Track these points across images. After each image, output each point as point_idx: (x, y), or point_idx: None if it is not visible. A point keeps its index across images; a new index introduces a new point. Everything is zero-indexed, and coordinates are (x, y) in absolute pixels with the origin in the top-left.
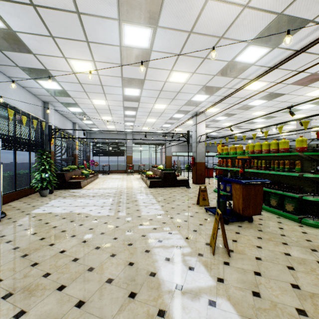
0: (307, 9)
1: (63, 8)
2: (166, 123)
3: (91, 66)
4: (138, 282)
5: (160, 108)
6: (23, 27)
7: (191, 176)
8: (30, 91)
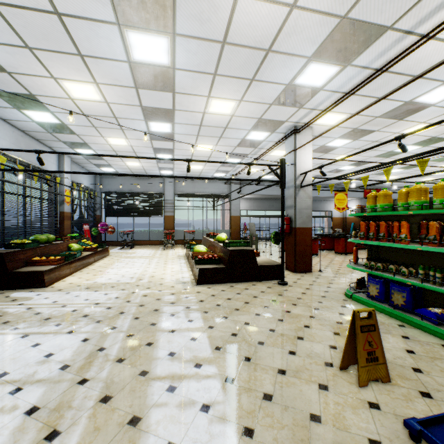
0: None
1: None
2: (232, 155)
3: None
4: None
5: (221, 113)
6: None
7: (276, 251)
8: None
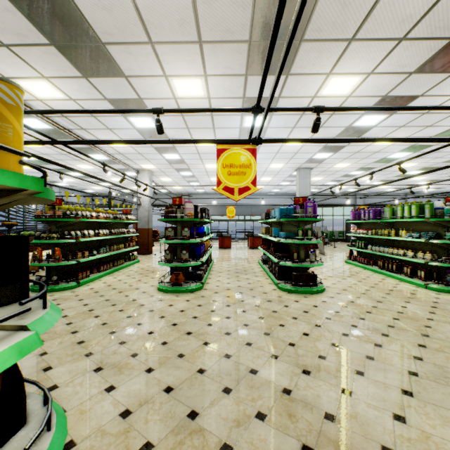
0: None
1: None
2: None
3: None
4: None
5: (90, 168)
6: None
7: None
8: None
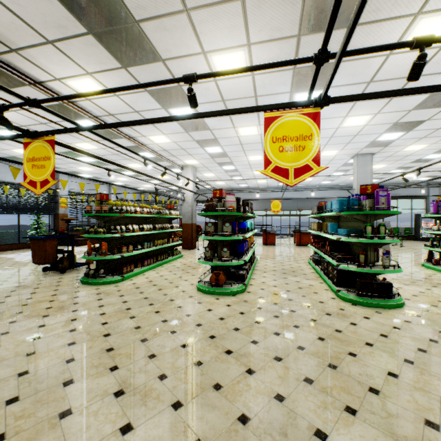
0: None
1: None
2: None
3: None
4: None
5: (140, 167)
6: None
7: None
8: None
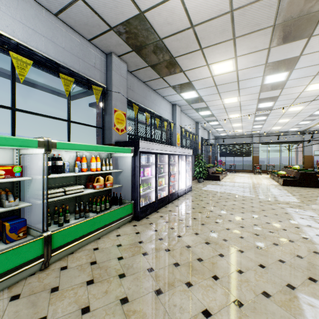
0: None
1: (230, 82)
2: (303, 120)
3: (236, 99)
4: (282, 219)
5: (295, 110)
6: (206, 94)
7: None
8: (191, 118)
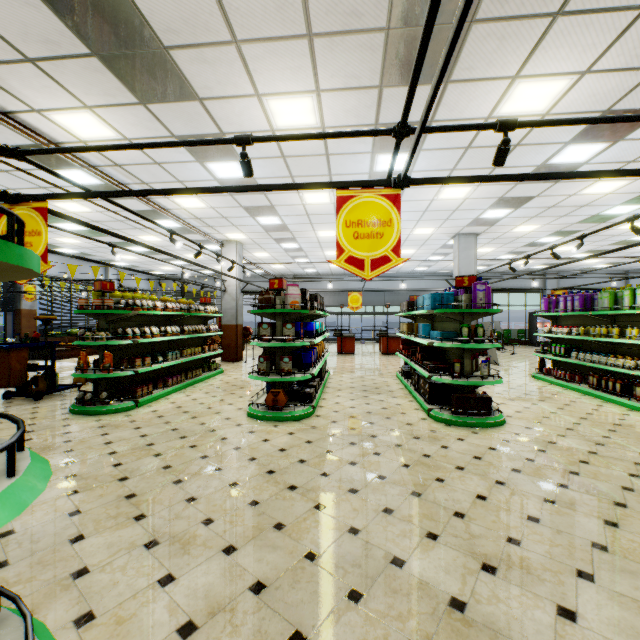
0: (6, 139)
1: None
2: None
3: None
4: None
5: (157, 240)
6: None
7: None
8: None
